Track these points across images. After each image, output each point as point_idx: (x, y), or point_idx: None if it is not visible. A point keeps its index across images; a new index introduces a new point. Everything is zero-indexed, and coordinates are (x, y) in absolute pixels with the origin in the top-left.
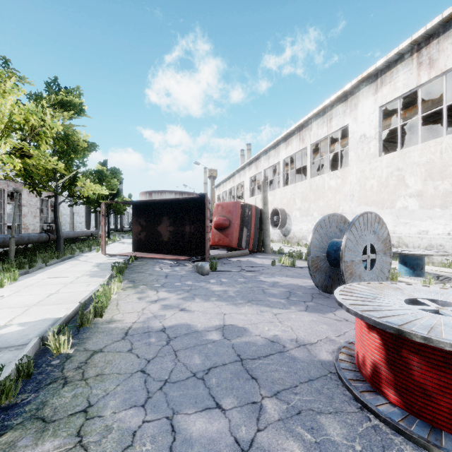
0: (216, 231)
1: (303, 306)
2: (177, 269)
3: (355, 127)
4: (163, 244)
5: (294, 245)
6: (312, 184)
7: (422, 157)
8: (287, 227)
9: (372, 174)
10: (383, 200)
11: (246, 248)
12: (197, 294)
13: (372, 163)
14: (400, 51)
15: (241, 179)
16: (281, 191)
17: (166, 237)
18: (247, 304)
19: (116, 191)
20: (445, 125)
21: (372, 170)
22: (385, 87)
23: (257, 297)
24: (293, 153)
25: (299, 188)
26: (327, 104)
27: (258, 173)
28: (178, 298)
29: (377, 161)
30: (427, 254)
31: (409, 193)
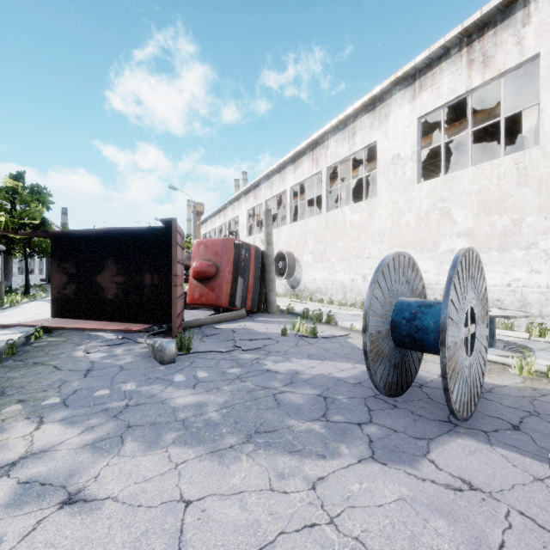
0: (196, 282)
1: (363, 443)
2: (119, 351)
3: (386, 144)
4: (106, 303)
5: (305, 300)
6: (329, 220)
7: (474, 184)
8: (296, 276)
9: (408, 207)
10: (422, 240)
11: (241, 307)
12: (134, 425)
13: (408, 192)
14: (446, 43)
15: (235, 212)
16: (288, 228)
17: (111, 293)
18: (246, 447)
19: (39, 221)
20: (503, 143)
21: (408, 201)
22: (426, 93)
23: (265, 421)
24: (304, 179)
25: (311, 224)
26: (349, 114)
27: (257, 205)
28: (81, 444)
29: (415, 189)
30: (508, 316)
31: (457, 231)
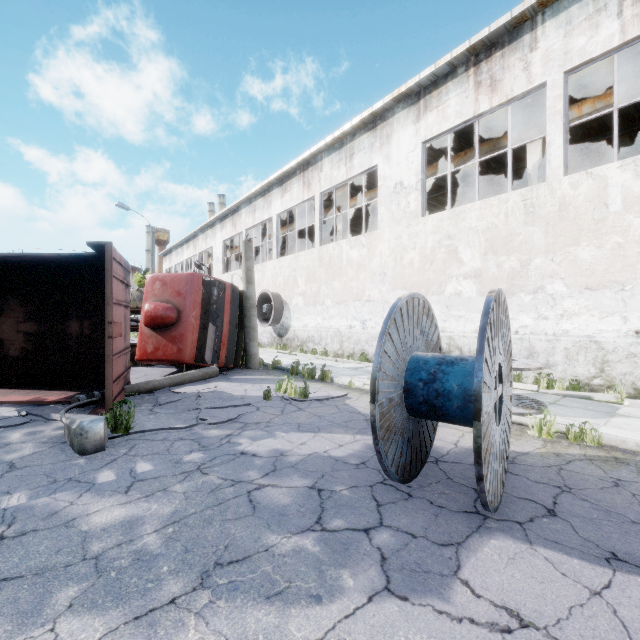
0: (149, 331)
1: (373, 564)
2: (15, 437)
3: (388, 170)
4: (7, 363)
5: (294, 351)
6: (323, 255)
7: (482, 220)
8: (284, 322)
9: (412, 243)
10: (427, 282)
11: (213, 362)
12: (3, 579)
13: (412, 226)
14: (453, 59)
15: (207, 242)
16: (274, 264)
17: (15, 347)
18: (196, 599)
19: None
20: (510, 176)
21: (412, 237)
22: (431, 114)
23: (233, 542)
24: (293, 205)
25: (302, 260)
26: (346, 131)
27: (236, 234)
28: None
29: (419, 223)
30: (523, 368)
31: (464, 272)
